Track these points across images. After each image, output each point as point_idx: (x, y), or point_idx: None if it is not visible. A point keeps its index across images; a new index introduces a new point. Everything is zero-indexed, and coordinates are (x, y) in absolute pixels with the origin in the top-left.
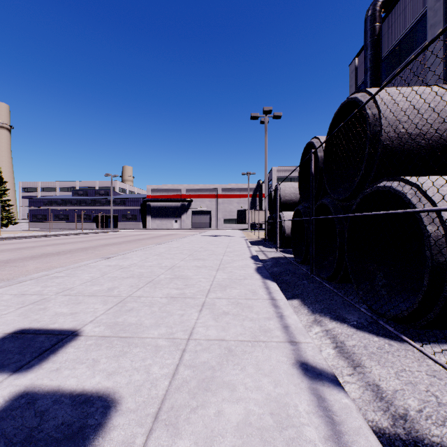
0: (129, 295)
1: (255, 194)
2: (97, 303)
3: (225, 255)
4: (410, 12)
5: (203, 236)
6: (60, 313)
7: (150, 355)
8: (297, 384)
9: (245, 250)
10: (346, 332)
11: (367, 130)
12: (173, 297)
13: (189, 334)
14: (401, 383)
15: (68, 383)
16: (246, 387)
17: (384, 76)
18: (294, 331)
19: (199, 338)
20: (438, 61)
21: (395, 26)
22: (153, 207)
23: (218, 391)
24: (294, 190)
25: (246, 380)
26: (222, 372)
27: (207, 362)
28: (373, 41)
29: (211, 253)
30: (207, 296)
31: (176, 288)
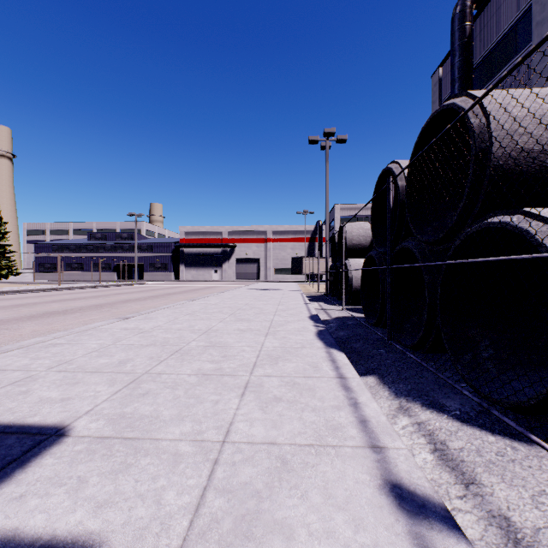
0: (146, 371)
1: (313, 238)
2: (101, 383)
3: (276, 315)
4: (509, 7)
5: (249, 290)
6: (46, 400)
7: (165, 470)
8: (389, 526)
9: (302, 308)
10: (448, 427)
11: (473, 145)
12: (206, 375)
13: (225, 434)
14: (543, 516)
15: (31, 524)
16: (311, 531)
17: (476, 89)
18: (376, 428)
19: (239, 440)
20: (546, 67)
21: (490, 25)
22: (187, 253)
23: (267, 540)
24: (363, 232)
25: (309, 519)
26: (272, 502)
27: (249, 484)
28: (462, 45)
29: (258, 311)
30: (252, 373)
31: (210, 361)
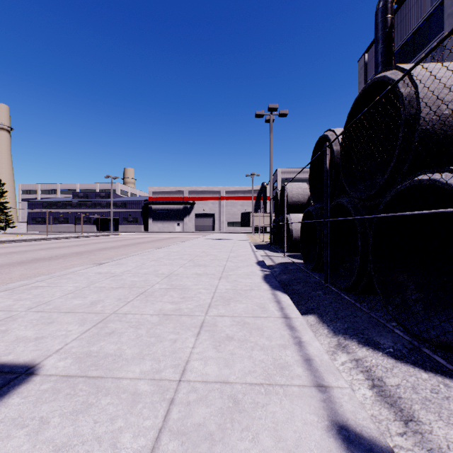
0: (114, 311)
1: (259, 196)
2: (72, 323)
3: (228, 261)
4: (424, 2)
5: (206, 239)
6: (22, 338)
7: (123, 410)
8: None
9: (250, 255)
10: (383, 364)
11: (404, 110)
12: (166, 315)
13: (181, 373)
14: None
15: None
16: None
17: None
18: (319, 367)
19: (194, 379)
20: None
21: (408, 17)
22: (155, 209)
23: None
24: (302, 191)
25: None
26: (224, 446)
27: (202, 425)
28: (384, 34)
29: (213, 258)
30: (207, 313)
31: (171, 302)
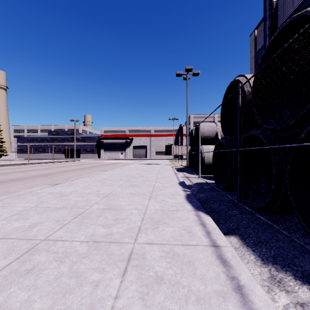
0: (46, 236)
1: (178, 134)
2: None
3: (156, 182)
4: None
5: (140, 164)
6: None
7: None
8: None
9: (173, 176)
10: None
11: None
12: (96, 242)
13: None
14: None
15: None
16: None
17: None
18: None
19: None
20: None
21: (289, 1)
22: (105, 143)
23: None
24: (211, 128)
25: None
26: None
27: None
28: (271, 13)
29: (145, 179)
30: (137, 239)
31: (103, 225)
